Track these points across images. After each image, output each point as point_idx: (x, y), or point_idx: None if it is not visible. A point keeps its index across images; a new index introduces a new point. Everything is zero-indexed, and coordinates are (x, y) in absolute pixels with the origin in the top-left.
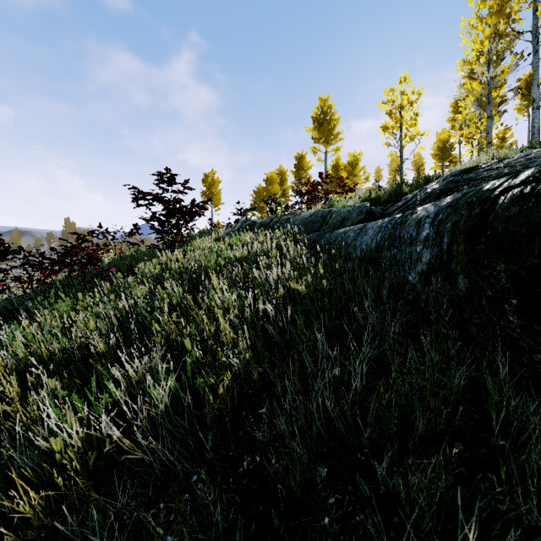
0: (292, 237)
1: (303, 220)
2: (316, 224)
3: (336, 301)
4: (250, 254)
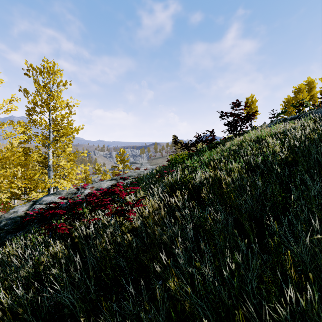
0: (313, 121)
1: None
2: None
3: None
4: (284, 131)
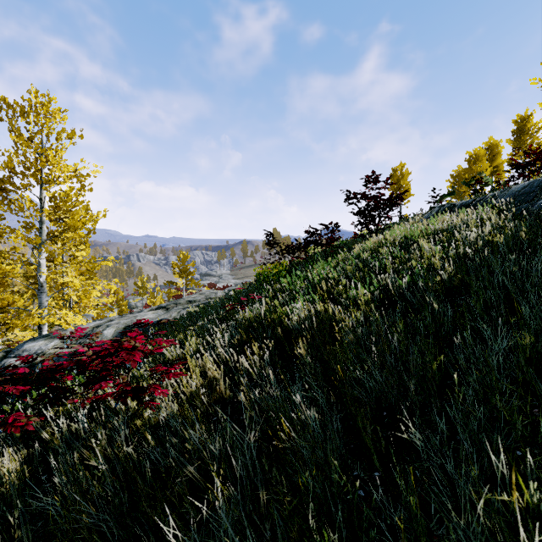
0: (497, 210)
1: (513, 193)
2: (530, 195)
3: (535, 248)
4: (450, 227)
